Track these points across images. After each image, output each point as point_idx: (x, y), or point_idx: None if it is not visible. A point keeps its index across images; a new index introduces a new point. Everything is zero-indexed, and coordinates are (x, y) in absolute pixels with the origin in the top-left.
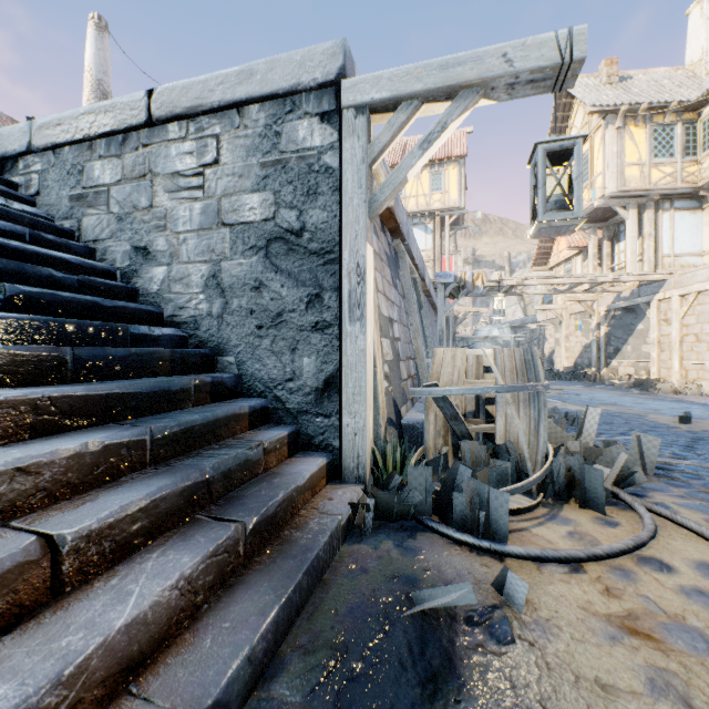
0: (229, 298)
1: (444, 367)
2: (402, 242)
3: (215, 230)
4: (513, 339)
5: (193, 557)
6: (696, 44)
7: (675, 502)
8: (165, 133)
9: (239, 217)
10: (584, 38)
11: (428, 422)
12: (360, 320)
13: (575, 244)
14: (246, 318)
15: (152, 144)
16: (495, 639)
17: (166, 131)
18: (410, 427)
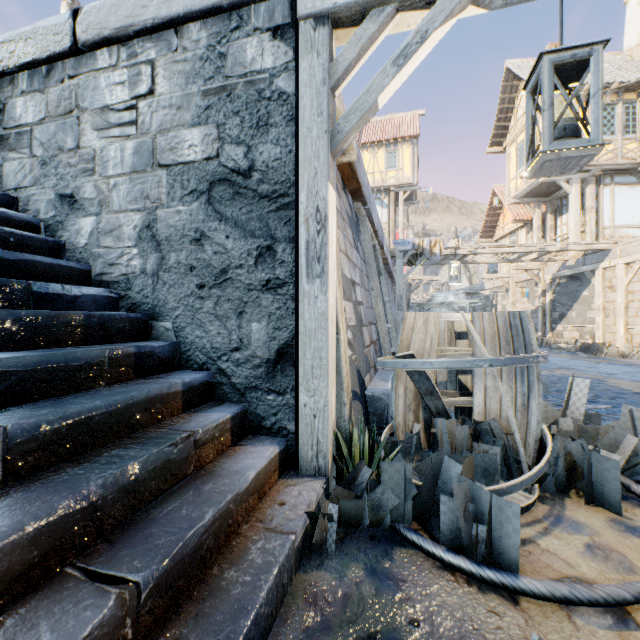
0: (166, 252)
1: (415, 333)
2: (363, 205)
3: (149, 173)
4: (469, 305)
5: None
6: (634, 31)
7: None
8: (93, 61)
9: (177, 156)
10: None
11: (397, 396)
12: (320, 277)
13: (520, 217)
14: (185, 276)
15: (79, 75)
16: None
17: (95, 59)
18: (375, 398)
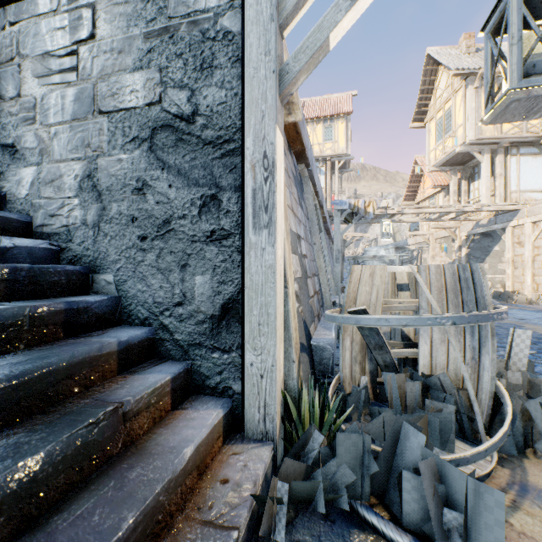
0: (107, 203)
1: (362, 285)
2: (306, 167)
3: (90, 120)
4: (398, 258)
5: None
6: None
7: None
8: (34, 7)
9: (119, 102)
10: None
11: (343, 348)
12: (268, 227)
13: (438, 183)
14: (126, 227)
15: (20, 21)
16: None
17: (35, 4)
18: (320, 348)
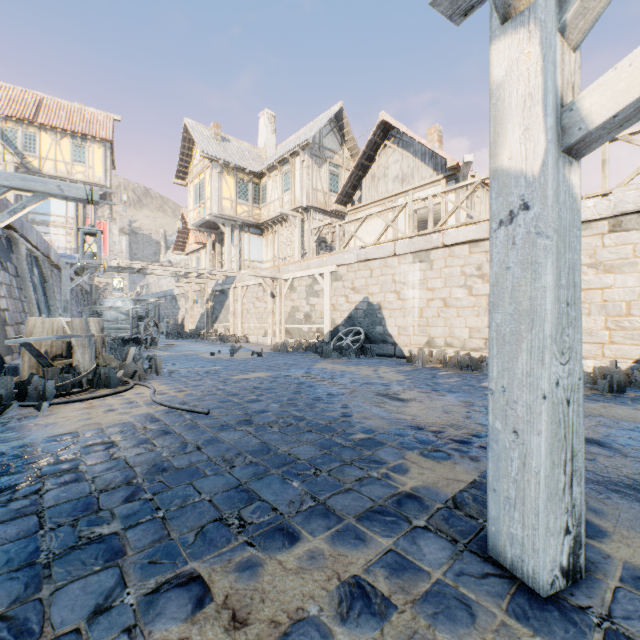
0: None
1: (37, 328)
2: (16, 232)
3: None
4: (132, 309)
5: None
6: (262, 138)
7: (156, 381)
8: None
9: None
10: (98, 193)
11: (24, 361)
12: None
13: (201, 240)
14: None
15: None
16: (30, 419)
17: None
18: (13, 368)
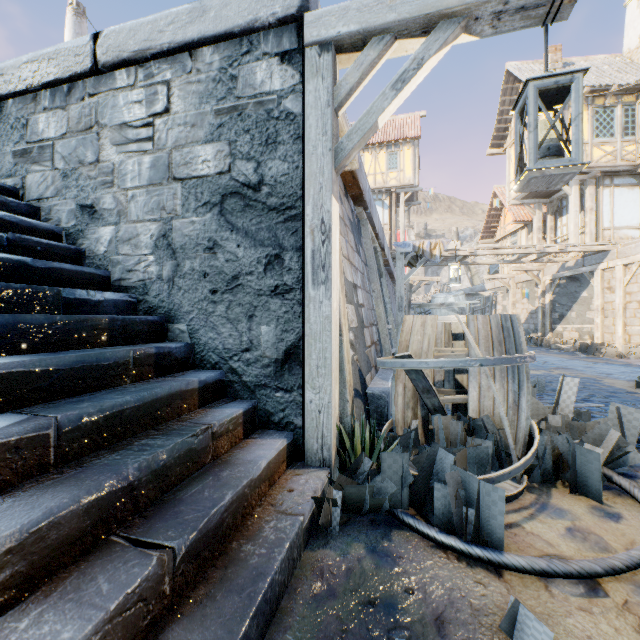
0: (181, 260)
1: (414, 334)
2: (364, 210)
3: (165, 186)
4: (468, 306)
5: (78, 630)
6: (633, 33)
7: None
8: (112, 81)
9: (192, 171)
10: None
11: (396, 394)
12: (325, 283)
13: (520, 218)
14: (199, 282)
15: (98, 93)
16: None
17: (114, 78)
18: (376, 396)
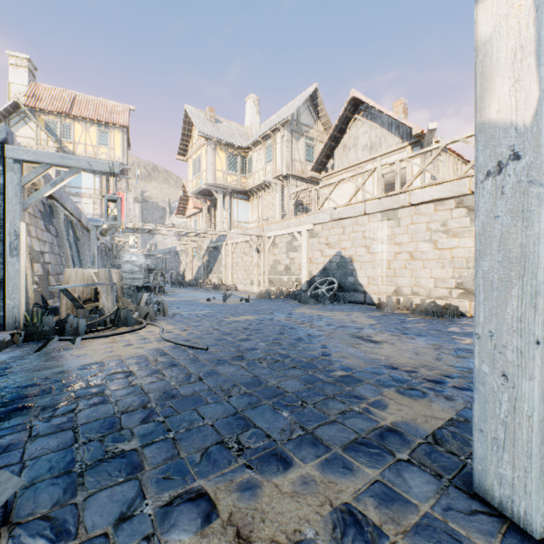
0: None
1: (72, 277)
2: (57, 201)
3: None
4: (144, 263)
5: None
6: (248, 118)
7: (163, 322)
8: None
9: None
10: (118, 167)
11: (62, 304)
12: (17, 256)
13: (198, 206)
14: None
15: None
16: (66, 350)
17: None
18: (54, 309)
